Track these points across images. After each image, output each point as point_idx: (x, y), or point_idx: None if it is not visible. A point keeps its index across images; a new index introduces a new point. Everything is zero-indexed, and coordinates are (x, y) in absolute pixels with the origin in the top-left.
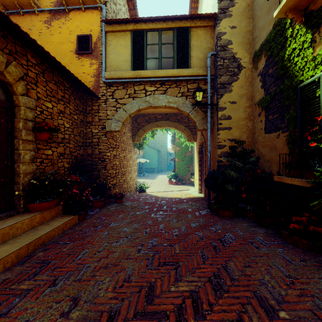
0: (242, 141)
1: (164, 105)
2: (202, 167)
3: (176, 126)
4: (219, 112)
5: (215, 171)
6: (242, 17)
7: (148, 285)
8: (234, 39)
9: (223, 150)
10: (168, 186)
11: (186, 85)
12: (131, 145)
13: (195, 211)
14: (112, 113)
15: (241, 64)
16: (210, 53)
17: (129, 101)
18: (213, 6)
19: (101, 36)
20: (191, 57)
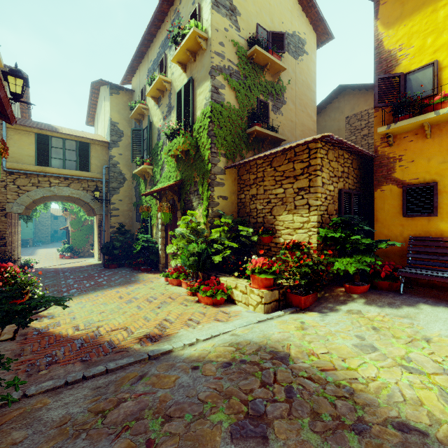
0: (124, 225)
1: (68, 195)
2: (101, 239)
3: (75, 200)
4: (111, 205)
5: (108, 243)
6: (126, 149)
7: (74, 285)
8: (121, 161)
9: (114, 229)
10: (61, 261)
11: (87, 183)
12: (17, 218)
13: (94, 269)
14: (14, 198)
15: (126, 177)
16: (105, 166)
17: (32, 189)
18: (108, 132)
19: (0, 129)
20: (91, 164)
